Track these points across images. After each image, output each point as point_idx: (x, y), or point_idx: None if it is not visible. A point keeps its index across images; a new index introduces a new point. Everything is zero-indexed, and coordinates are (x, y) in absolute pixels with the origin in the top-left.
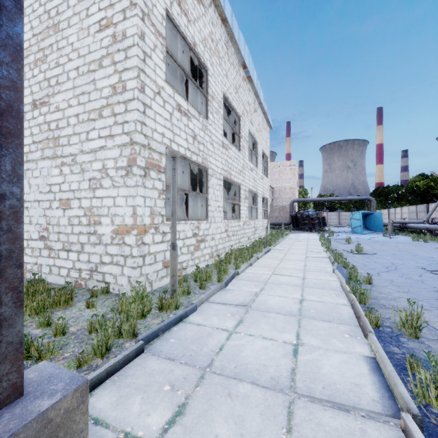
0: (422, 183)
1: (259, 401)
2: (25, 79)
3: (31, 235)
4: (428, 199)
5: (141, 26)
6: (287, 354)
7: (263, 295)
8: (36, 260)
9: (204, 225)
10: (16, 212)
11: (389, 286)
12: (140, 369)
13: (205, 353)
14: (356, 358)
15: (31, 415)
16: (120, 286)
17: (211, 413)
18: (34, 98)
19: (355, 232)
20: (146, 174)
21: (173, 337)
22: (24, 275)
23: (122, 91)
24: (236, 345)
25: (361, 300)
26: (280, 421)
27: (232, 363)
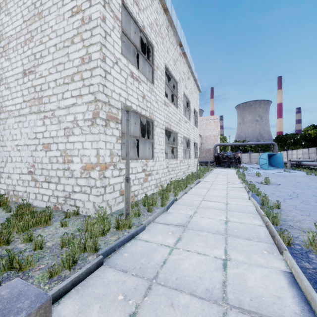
0: (313, 131)
1: (197, 311)
2: (18, 54)
3: (22, 170)
4: None
5: (103, 11)
6: (218, 268)
7: (196, 217)
8: (26, 189)
9: (150, 163)
10: None
11: (294, 210)
12: (99, 280)
13: (152, 266)
14: (276, 273)
15: None
16: (87, 209)
17: None
18: (24, 68)
19: (262, 168)
20: (107, 124)
21: (126, 251)
22: (17, 200)
23: (89, 61)
24: (176, 259)
25: (274, 222)
26: None
27: (173, 275)
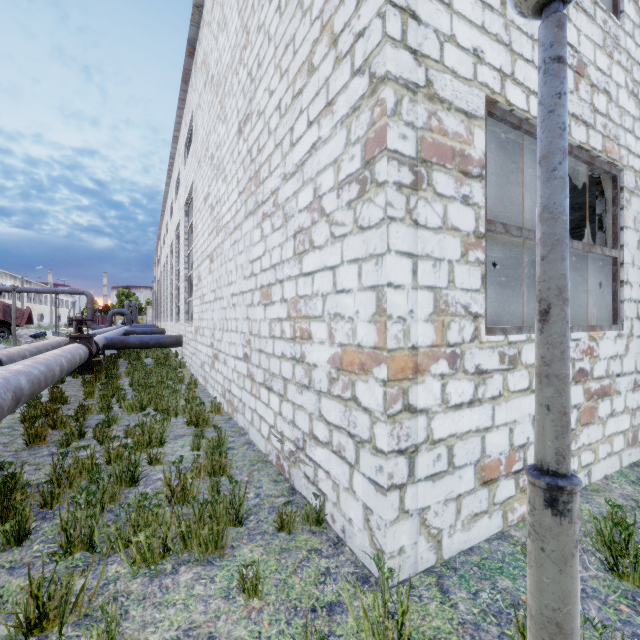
0: None
1: None
2: (233, 97)
3: (237, 350)
4: None
5: None
6: None
7: None
8: (241, 394)
9: (608, 344)
10: None
11: None
12: None
13: None
14: None
15: None
16: (346, 521)
17: None
18: (239, 119)
19: None
20: (420, 183)
21: None
22: (232, 414)
23: None
24: None
25: None
26: None
27: None
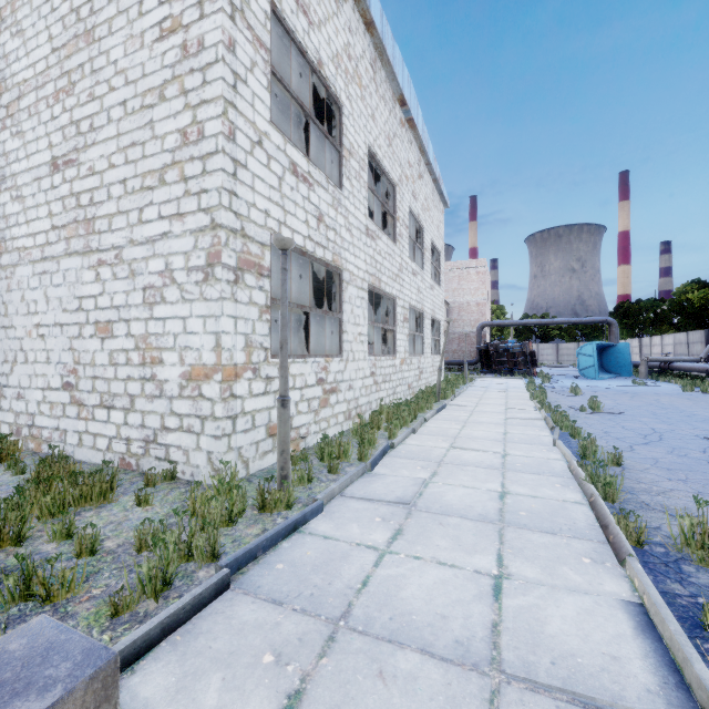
0: (697, 294)
1: (435, 688)
2: (40, 123)
3: (50, 381)
4: (707, 322)
5: (229, 29)
6: (482, 595)
7: (437, 485)
8: (58, 423)
9: (336, 365)
10: None
11: (652, 469)
12: (222, 622)
13: (337, 591)
14: (609, 605)
15: None
16: (195, 468)
17: None
18: (54, 154)
19: (585, 376)
20: (238, 280)
21: (282, 559)
22: (39, 448)
23: (198, 139)
24: (391, 576)
25: (607, 495)
26: None
27: (385, 610)
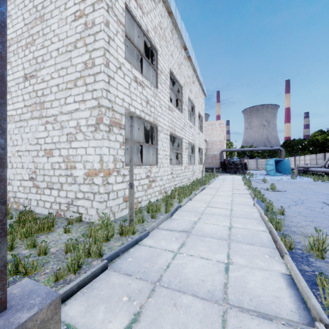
0: (320, 137)
1: (198, 310)
2: (19, 58)
3: (23, 176)
4: (325, 149)
5: (106, 16)
6: (220, 271)
7: (200, 224)
8: (27, 196)
9: (154, 169)
10: (1, 159)
11: (298, 216)
12: (104, 283)
13: (155, 270)
14: (276, 275)
15: (12, 326)
16: (90, 216)
17: (160, 320)
18: (25, 72)
19: (269, 174)
20: (110, 130)
21: (130, 256)
22: (18, 207)
23: (92, 66)
24: (180, 263)
25: (277, 228)
26: (216, 328)
27: (177, 278)
